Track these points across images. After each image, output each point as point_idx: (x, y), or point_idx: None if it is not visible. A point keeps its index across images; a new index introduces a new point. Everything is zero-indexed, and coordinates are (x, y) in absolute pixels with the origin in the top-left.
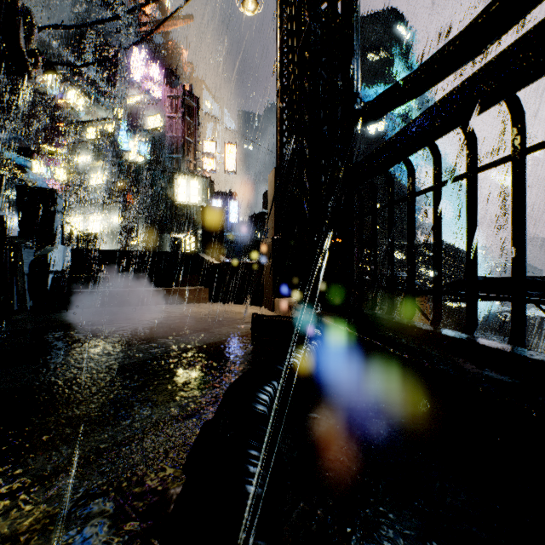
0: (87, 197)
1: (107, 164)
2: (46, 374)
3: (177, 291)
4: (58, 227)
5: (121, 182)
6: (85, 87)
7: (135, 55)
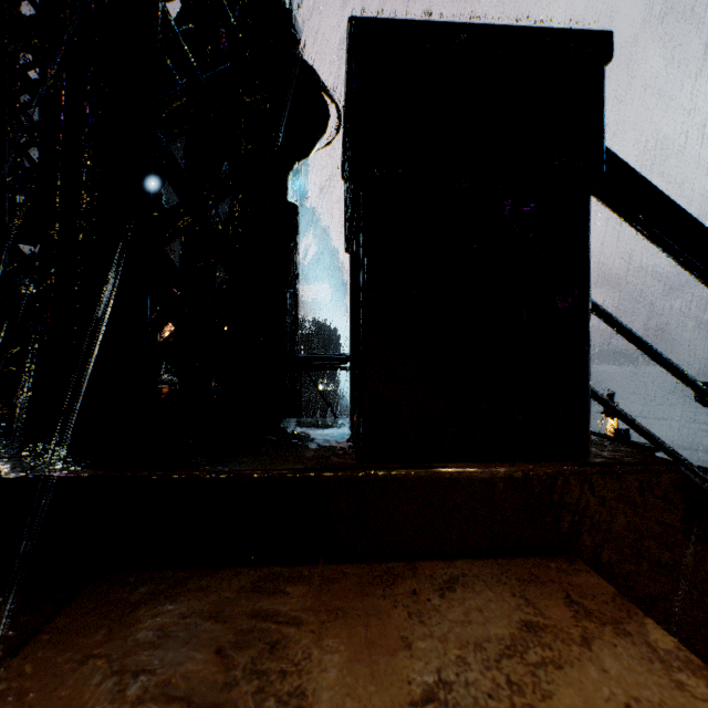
0: None
1: None
2: None
3: None
4: None
5: None
6: None
7: None
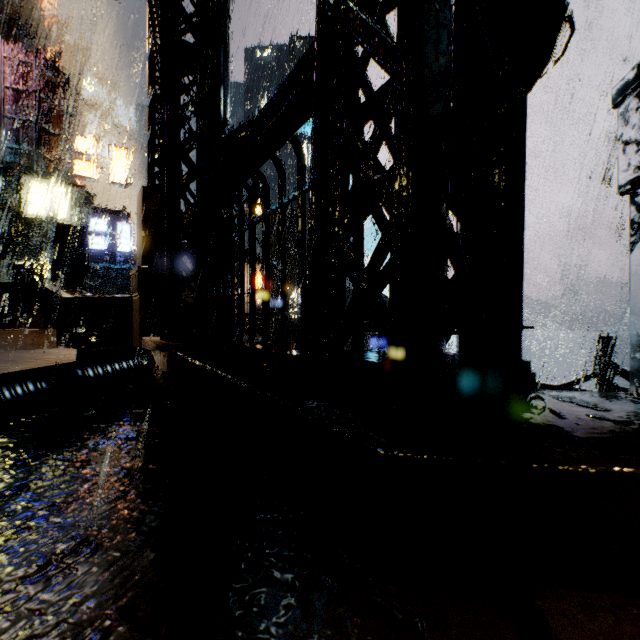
0: None
1: None
2: None
3: (3, 334)
4: None
5: None
6: None
7: None
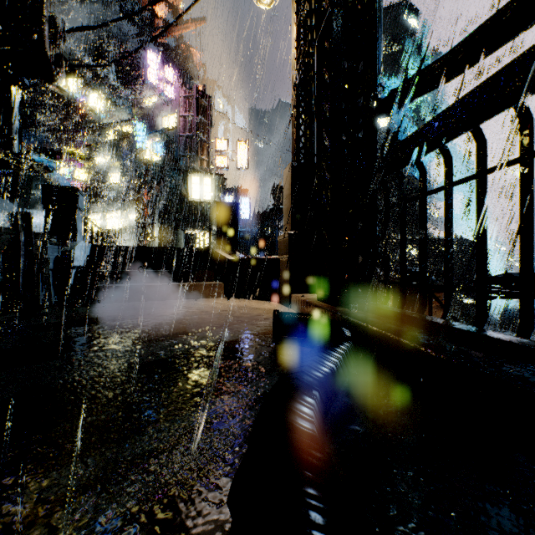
0: (106, 195)
1: (125, 164)
2: (70, 371)
3: (193, 286)
4: (80, 224)
5: (138, 181)
6: (105, 91)
7: (151, 58)
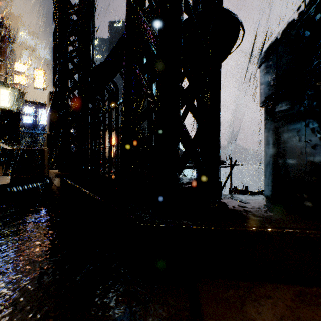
0: None
1: None
2: None
3: None
4: None
5: None
6: None
7: None
